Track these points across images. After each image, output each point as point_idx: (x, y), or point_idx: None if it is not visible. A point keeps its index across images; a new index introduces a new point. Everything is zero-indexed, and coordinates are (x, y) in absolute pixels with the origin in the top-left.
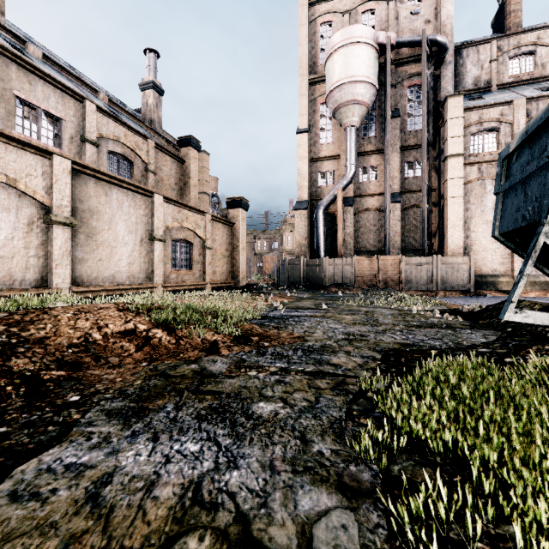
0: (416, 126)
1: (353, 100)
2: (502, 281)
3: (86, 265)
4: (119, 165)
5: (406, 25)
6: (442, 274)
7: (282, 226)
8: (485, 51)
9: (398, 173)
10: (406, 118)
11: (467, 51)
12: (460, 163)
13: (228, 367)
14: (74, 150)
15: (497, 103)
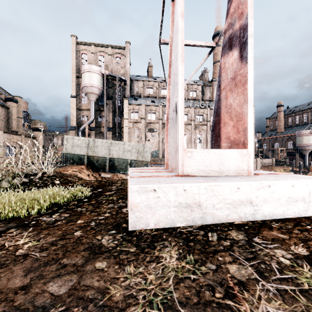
0: (119, 104)
1: (92, 92)
2: None
3: None
4: None
5: (115, 66)
6: None
7: (68, 133)
8: (140, 83)
9: (112, 120)
10: (115, 100)
11: (134, 82)
12: (127, 121)
13: None
14: None
15: (138, 104)
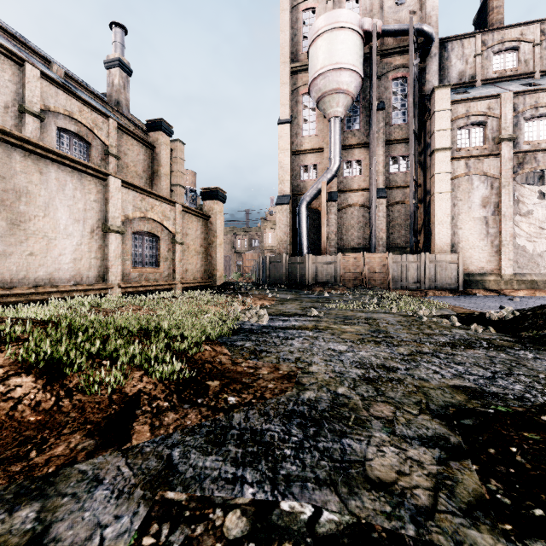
0: (401, 120)
1: (338, 89)
2: (489, 280)
3: (9, 261)
4: (73, 145)
5: (391, 15)
6: (430, 272)
7: (263, 223)
8: (470, 45)
9: (383, 168)
10: (391, 112)
11: (451, 45)
12: (447, 157)
13: (115, 519)
14: (10, 122)
15: (485, 96)
